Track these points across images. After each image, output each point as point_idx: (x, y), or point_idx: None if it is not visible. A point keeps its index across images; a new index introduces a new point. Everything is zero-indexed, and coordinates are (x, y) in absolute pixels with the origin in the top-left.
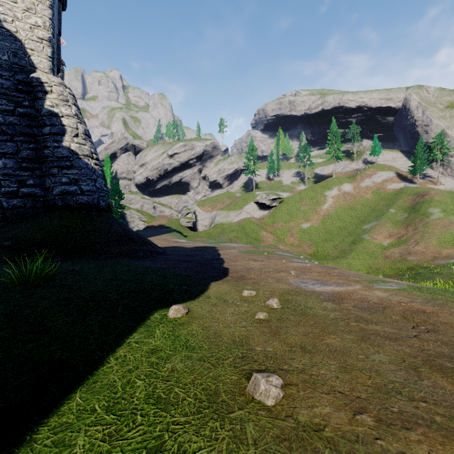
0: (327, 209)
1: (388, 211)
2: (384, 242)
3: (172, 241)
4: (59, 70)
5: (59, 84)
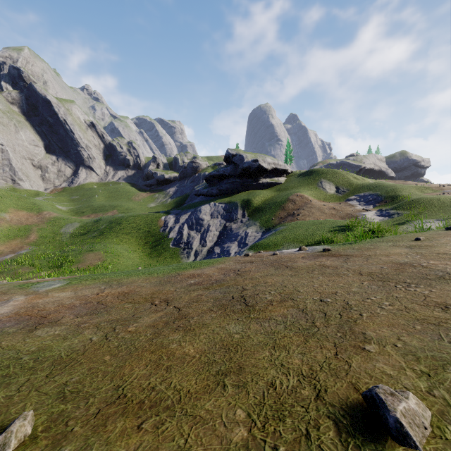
0: None
1: None
2: None
3: None
4: None
5: None
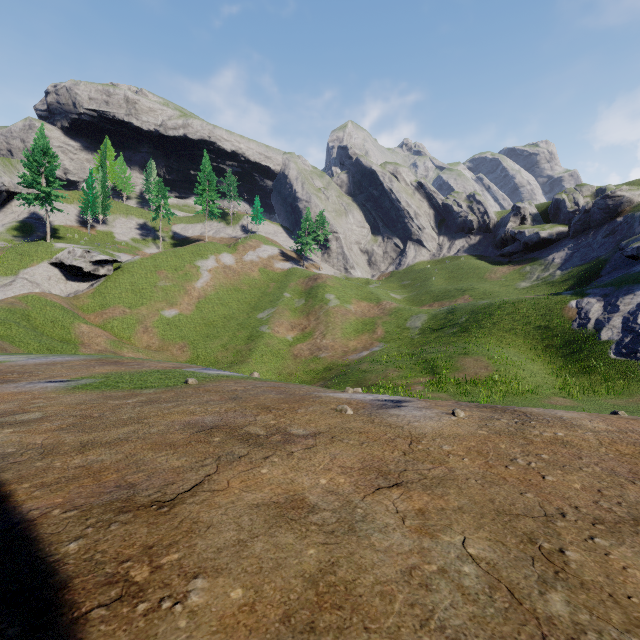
0: (203, 288)
1: (283, 295)
2: (289, 337)
3: None
4: None
5: None
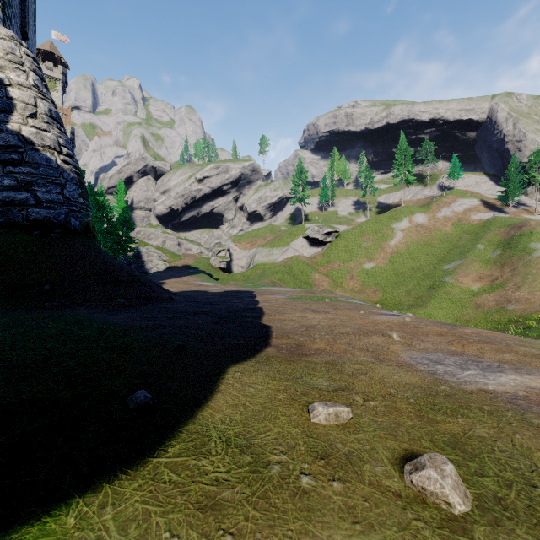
0: (396, 245)
1: (475, 246)
2: (473, 287)
3: (195, 284)
4: (26, 35)
5: (9, 38)
